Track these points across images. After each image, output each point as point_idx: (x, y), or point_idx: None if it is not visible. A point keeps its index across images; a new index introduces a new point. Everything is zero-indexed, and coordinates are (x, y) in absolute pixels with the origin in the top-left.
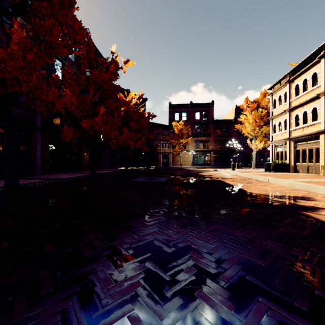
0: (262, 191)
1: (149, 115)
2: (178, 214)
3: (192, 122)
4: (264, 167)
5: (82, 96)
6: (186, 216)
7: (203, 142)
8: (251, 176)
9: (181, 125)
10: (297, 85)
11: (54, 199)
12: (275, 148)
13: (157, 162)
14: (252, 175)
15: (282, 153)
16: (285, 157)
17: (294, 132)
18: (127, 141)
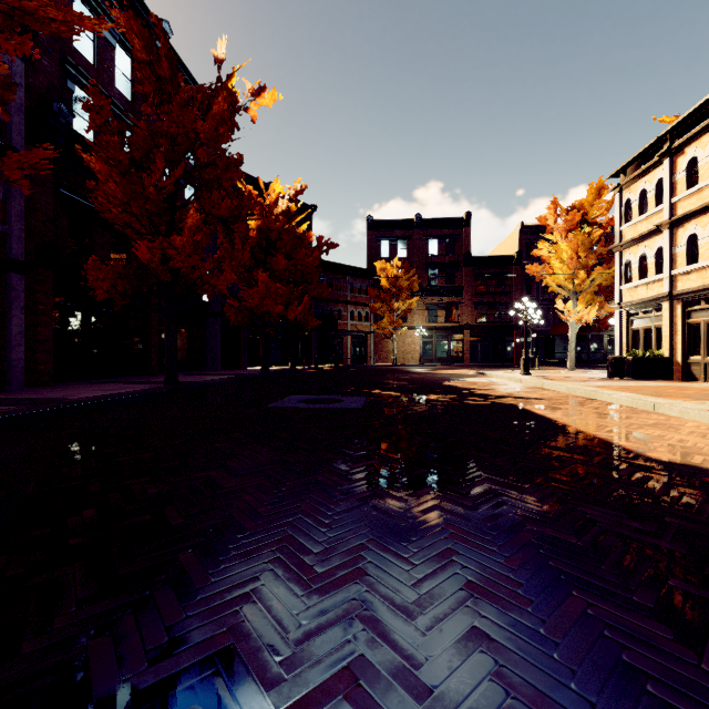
0: (687, 453)
1: (320, 241)
2: (448, 667)
3: (421, 262)
4: (588, 367)
5: (134, 177)
6: (500, 692)
7: (446, 308)
8: (592, 394)
9: (396, 267)
10: (692, 159)
11: None
12: (629, 319)
13: (339, 355)
14: (593, 391)
15: (648, 331)
16: (657, 341)
17: (684, 278)
18: (266, 303)
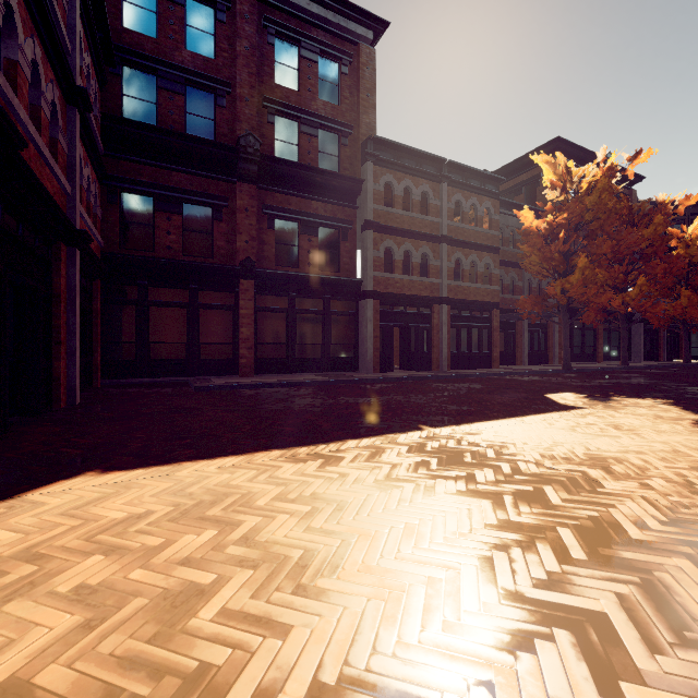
0: None
1: None
2: None
3: None
4: None
5: (610, 270)
6: None
7: None
8: None
9: None
10: None
11: (612, 377)
12: None
13: None
14: None
15: None
16: None
17: None
18: (688, 311)
